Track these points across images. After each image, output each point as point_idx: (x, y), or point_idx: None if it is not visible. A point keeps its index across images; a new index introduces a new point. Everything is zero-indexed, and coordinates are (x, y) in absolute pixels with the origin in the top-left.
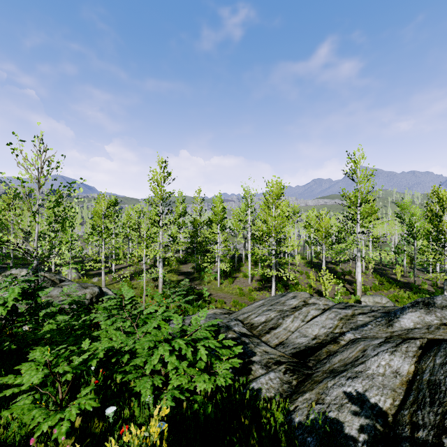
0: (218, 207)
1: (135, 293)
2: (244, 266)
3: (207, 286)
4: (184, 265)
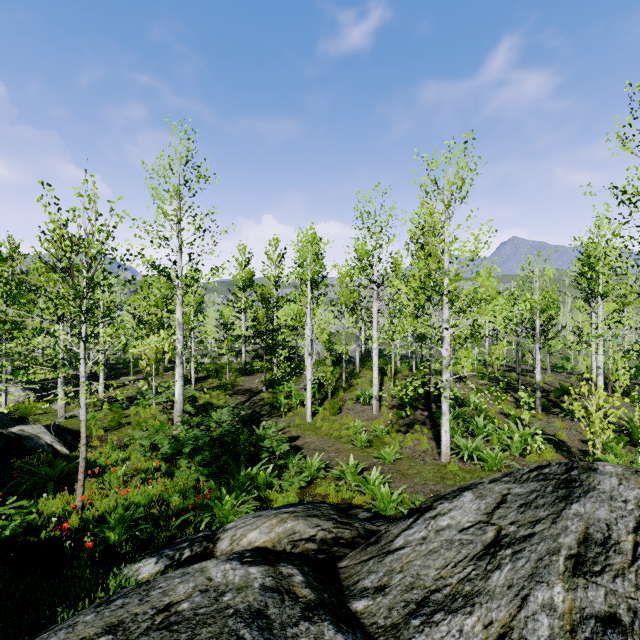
0: (309, 249)
1: (120, 437)
2: (358, 378)
3: (285, 420)
4: (246, 377)
